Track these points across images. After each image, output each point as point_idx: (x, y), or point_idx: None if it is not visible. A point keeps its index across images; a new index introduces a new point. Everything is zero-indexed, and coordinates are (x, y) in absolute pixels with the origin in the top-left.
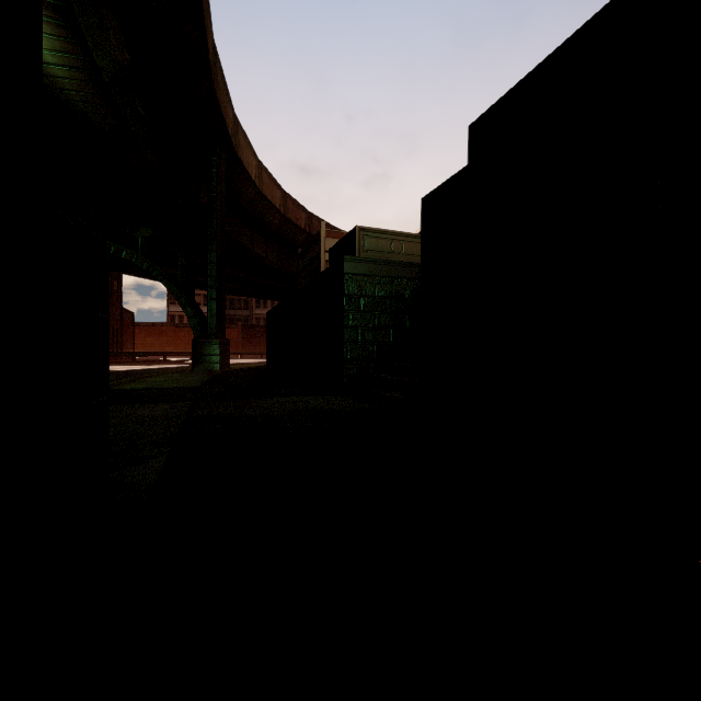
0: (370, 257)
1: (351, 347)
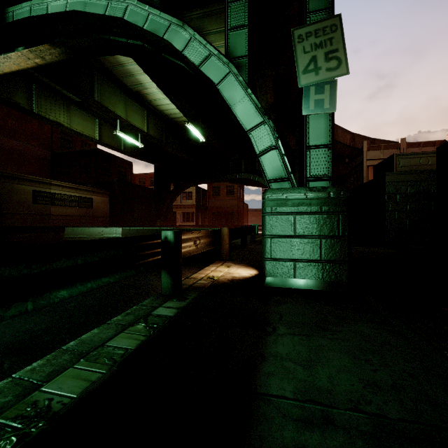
0: (404, 171)
1: (390, 222)
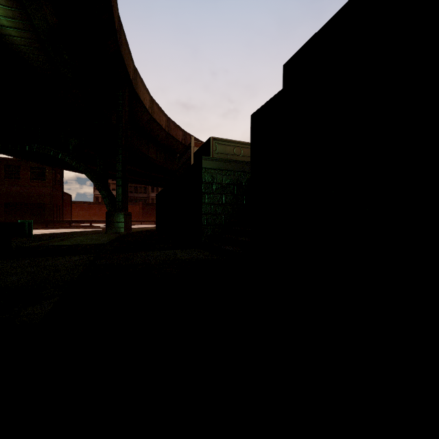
0: (220, 157)
1: (206, 217)
